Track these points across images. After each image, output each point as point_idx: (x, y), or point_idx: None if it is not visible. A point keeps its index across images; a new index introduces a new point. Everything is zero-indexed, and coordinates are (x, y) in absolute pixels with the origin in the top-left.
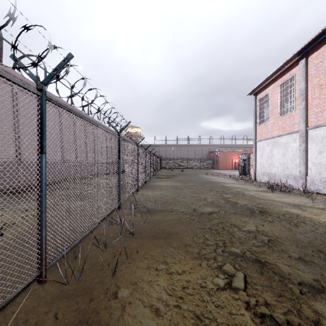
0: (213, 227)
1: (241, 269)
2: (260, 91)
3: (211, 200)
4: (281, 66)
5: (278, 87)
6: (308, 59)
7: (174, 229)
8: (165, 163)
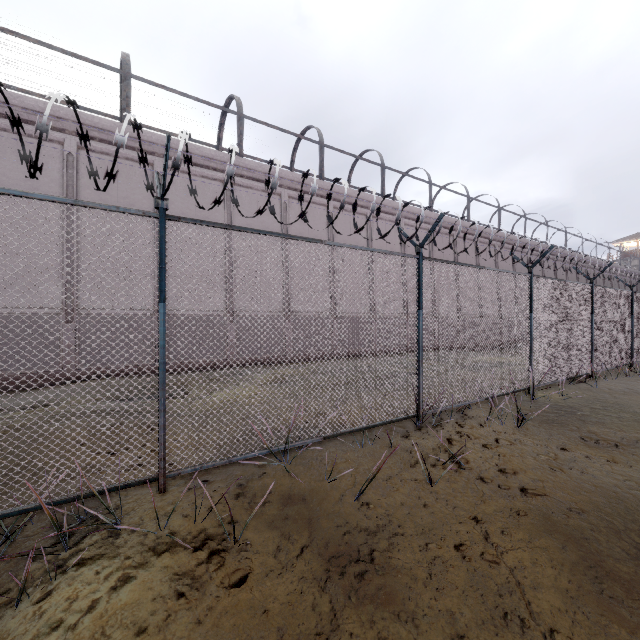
0: None
1: None
2: None
3: None
4: None
5: None
6: None
7: None
8: None
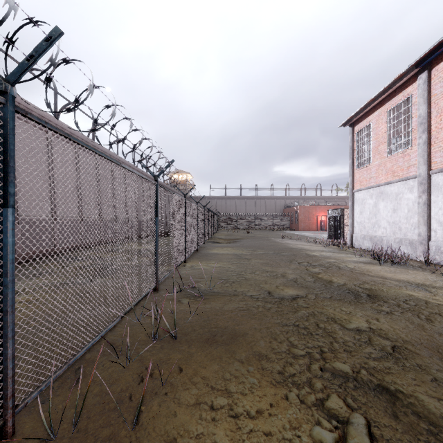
0: (301, 323)
1: (359, 407)
2: (359, 121)
3: (293, 277)
4: (391, 83)
5: (386, 114)
6: (432, 73)
7: (241, 328)
8: (225, 221)
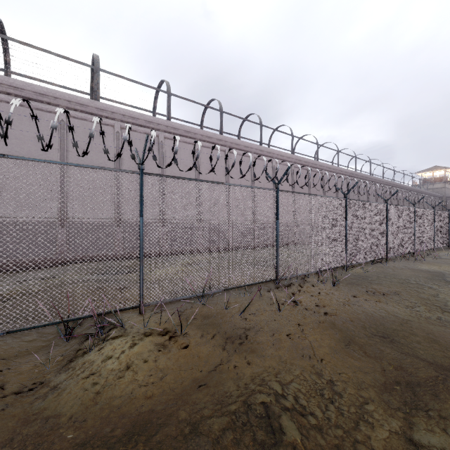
0: None
1: None
2: None
3: None
4: None
5: None
6: None
7: None
8: None
